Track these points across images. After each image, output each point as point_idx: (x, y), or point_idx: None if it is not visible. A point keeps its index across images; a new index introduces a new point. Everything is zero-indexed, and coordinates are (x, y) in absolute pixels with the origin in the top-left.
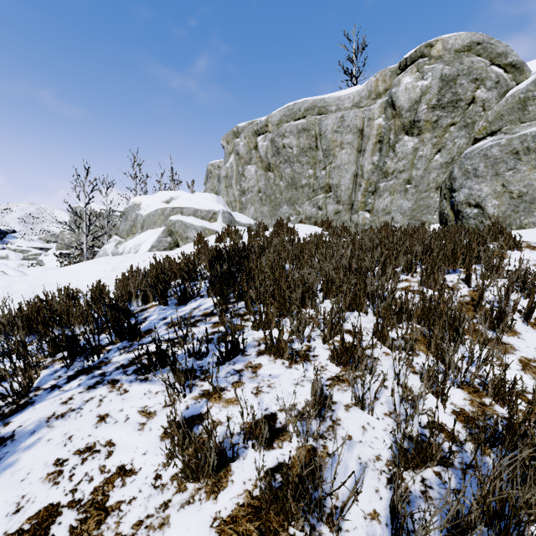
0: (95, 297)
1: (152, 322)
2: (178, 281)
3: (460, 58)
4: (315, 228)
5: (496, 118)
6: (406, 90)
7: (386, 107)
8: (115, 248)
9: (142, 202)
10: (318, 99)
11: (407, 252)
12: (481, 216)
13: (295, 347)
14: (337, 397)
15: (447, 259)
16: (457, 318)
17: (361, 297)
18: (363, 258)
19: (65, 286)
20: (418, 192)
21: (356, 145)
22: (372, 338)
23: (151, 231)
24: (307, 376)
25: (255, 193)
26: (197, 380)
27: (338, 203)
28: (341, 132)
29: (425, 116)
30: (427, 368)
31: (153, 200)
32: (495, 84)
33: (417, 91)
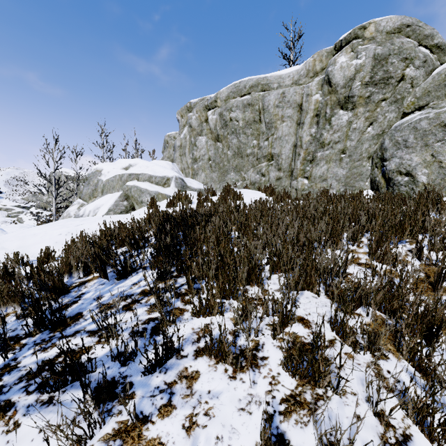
0: (32, 270)
1: (84, 302)
2: (126, 248)
3: (391, 39)
4: (259, 193)
5: (423, 94)
6: (341, 69)
7: (323, 84)
8: (78, 210)
9: (103, 168)
10: (261, 77)
11: (351, 221)
12: (412, 183)
13: (240, 342)
14: (296, 437)
15: (395, 230)
16: (430, 312)
17: (312, 276)
18: (310, 229)
19: (19, 250)
20: (352, 161)
21: (295, 118)
22: (339, 354)
23: (109, 195)
24: (255, 394)
25: (206, 161)
26: (115, 402)
27: (279, 171)
28: (282, 107)
29: (358, 92)
30: (413, 396)
31: (113, 167)
32: (423, 63)
33: (351, 69)
